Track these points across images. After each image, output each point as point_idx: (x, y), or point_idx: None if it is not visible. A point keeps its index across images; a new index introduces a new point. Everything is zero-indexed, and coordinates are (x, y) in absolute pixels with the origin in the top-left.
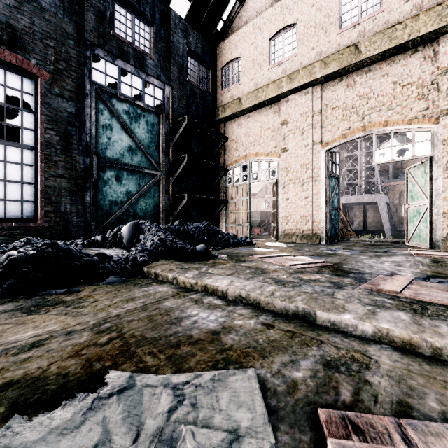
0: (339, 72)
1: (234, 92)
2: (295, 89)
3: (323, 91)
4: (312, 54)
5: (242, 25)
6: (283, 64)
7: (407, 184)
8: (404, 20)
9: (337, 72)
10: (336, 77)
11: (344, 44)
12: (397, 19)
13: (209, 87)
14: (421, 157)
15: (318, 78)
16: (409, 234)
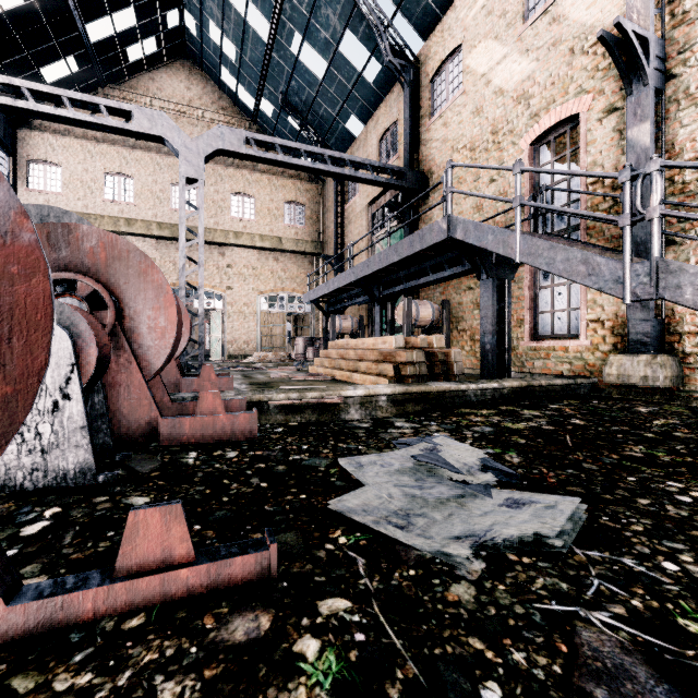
0: (172, 238)
1: (51, 199)
2: (133, 234)
3: (158, 245)
4: (149, 212)
5: (61, 129)
6: (120, 204)
7: (211, 322)
8: (211, 228)
9: (170, 237)
10: (169, 240)
11: (175, 220)
12: (207, 225)
13: (9, 178)
14: (218, 309)
15: (155, 235)
16: (212, 353)
